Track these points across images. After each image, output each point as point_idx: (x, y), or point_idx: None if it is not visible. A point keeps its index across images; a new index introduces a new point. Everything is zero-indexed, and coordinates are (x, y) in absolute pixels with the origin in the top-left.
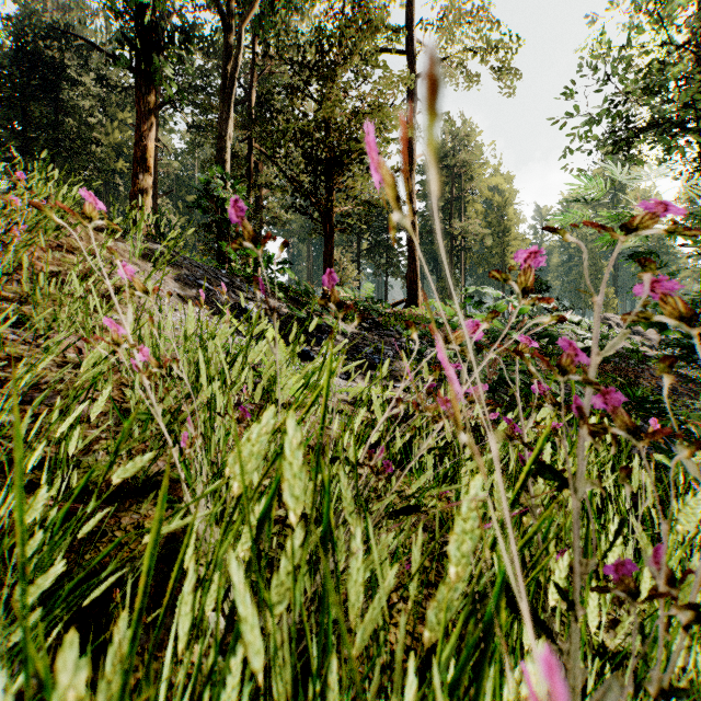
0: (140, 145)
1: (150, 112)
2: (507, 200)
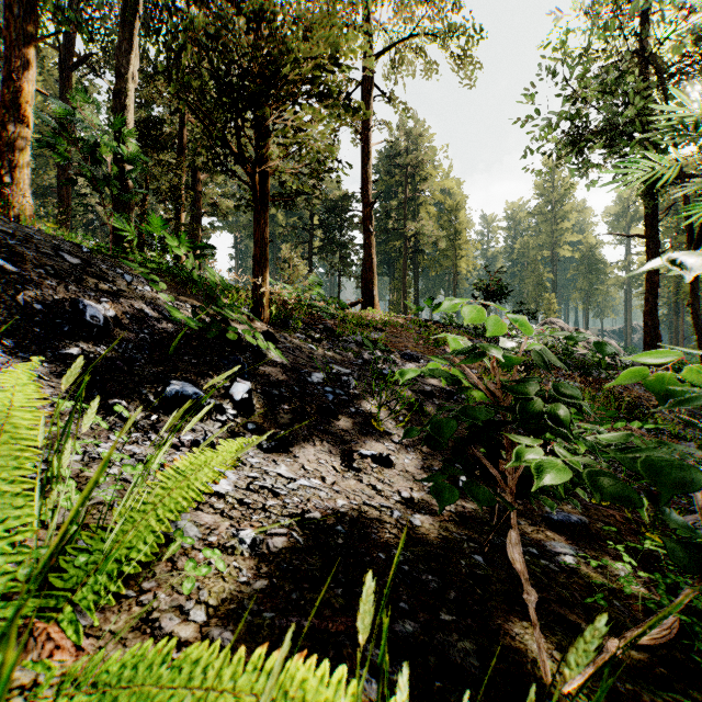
0: (12, 85)
1: (28, 43)
2: (459, 204)
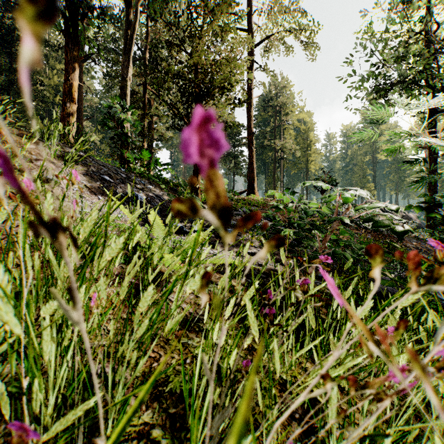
0: (68, 83)
1: (75, 61)
2: (309, 128)
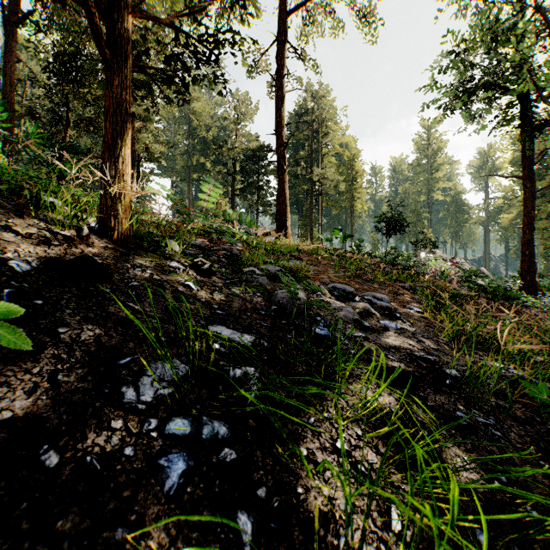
0: None
1: None
2: (355, 156)
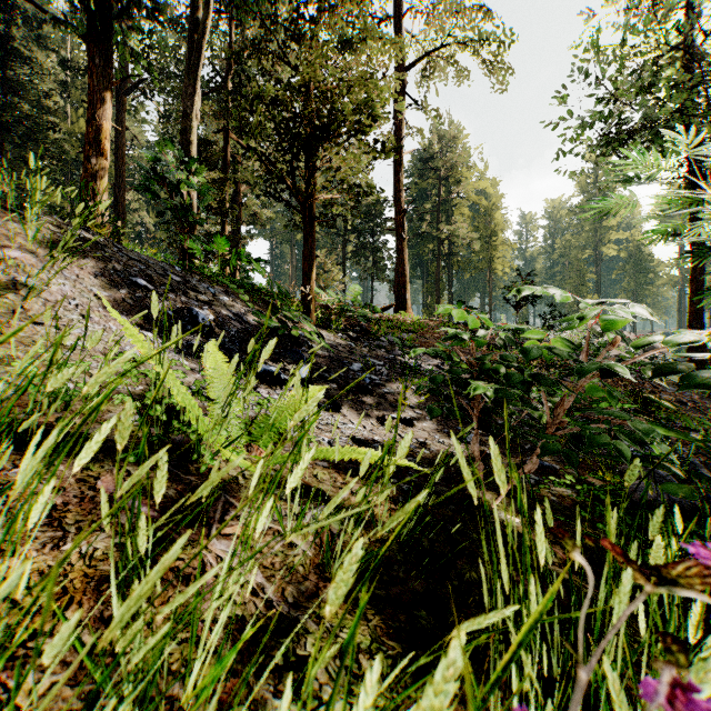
0: (93, 124)
1: (105, 87)
2: (494, 205)
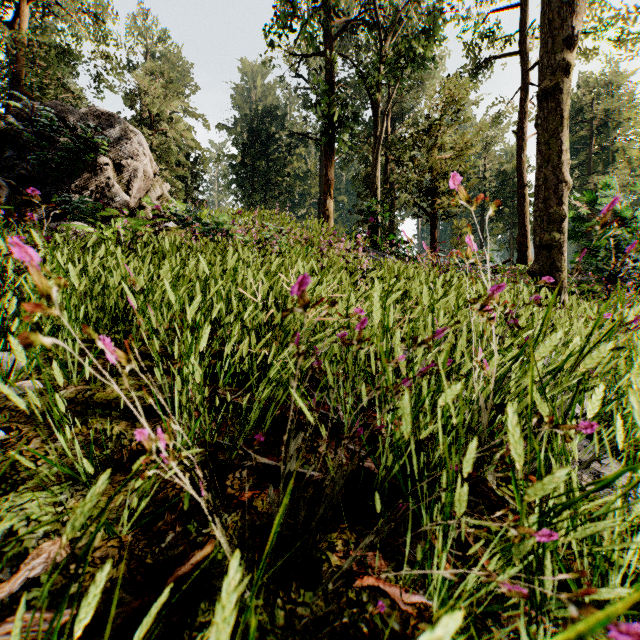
0: (327, 184)
1: (332, 163)
2: None
